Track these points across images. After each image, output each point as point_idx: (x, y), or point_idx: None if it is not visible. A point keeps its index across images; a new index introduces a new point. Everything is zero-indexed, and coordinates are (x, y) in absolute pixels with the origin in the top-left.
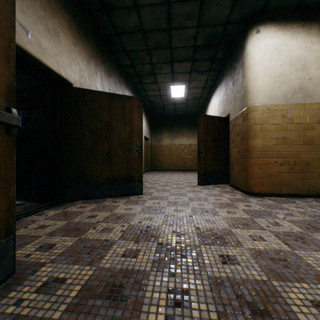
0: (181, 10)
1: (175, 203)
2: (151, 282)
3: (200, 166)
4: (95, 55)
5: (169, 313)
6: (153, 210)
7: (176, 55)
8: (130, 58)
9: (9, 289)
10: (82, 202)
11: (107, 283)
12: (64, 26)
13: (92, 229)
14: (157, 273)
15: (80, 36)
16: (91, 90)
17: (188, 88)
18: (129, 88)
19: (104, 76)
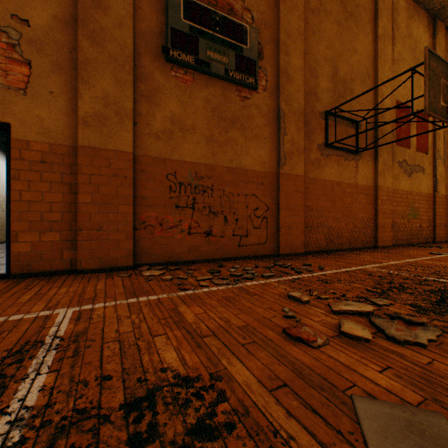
0: None
1: None
2: None
3: None
4: None
5: None
6: (2, 257)
7: None
8: None
9: None
10: None
11: None
12: None
13: None
14: None
15: None
16: None
17: None
18: None
19: None
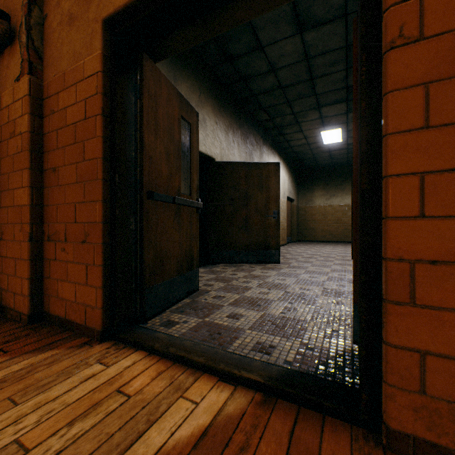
0: (323, 60)
1: (313, 272)
2: (275, 303)
3: None
4: (232, 123)
5: (283, 312)
6: (288, 275)
7: (323, 100)
8: (267, 113)
9: (198, 296)
10: (223, 265)
11: (249, 300)
12: (209, 111)
13: (235, 281)
14: (280, 301)
15: (221, 113)
16: (230, 162)
17: (346, 131)
18: (267, 143)
19: (240, 140)
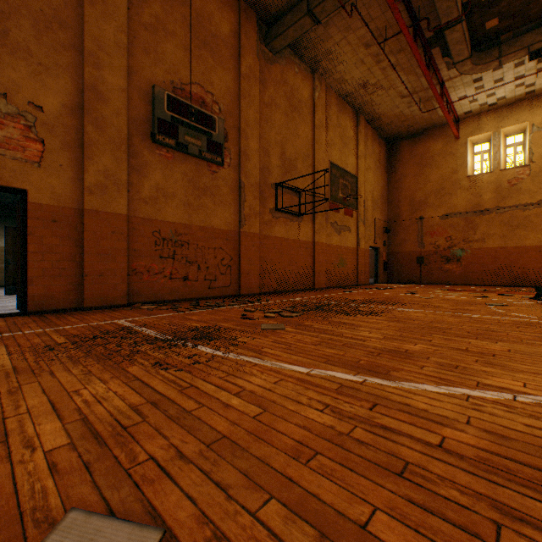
0: None
1: None
2: None
3: (9, 276)
4: None
5: None
6: None
7: None
8: None
9: None
10: None
11: None
12: None
13: None
14: None
15: None
16: None
17: None
18: None
19: None
